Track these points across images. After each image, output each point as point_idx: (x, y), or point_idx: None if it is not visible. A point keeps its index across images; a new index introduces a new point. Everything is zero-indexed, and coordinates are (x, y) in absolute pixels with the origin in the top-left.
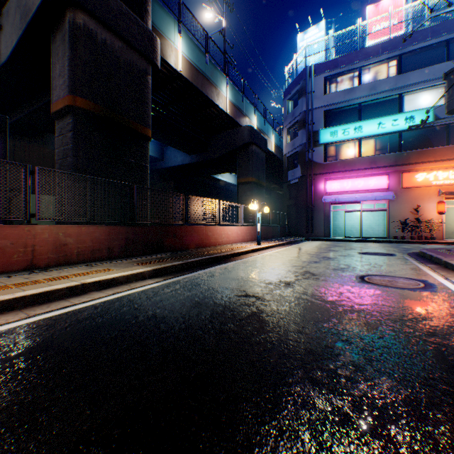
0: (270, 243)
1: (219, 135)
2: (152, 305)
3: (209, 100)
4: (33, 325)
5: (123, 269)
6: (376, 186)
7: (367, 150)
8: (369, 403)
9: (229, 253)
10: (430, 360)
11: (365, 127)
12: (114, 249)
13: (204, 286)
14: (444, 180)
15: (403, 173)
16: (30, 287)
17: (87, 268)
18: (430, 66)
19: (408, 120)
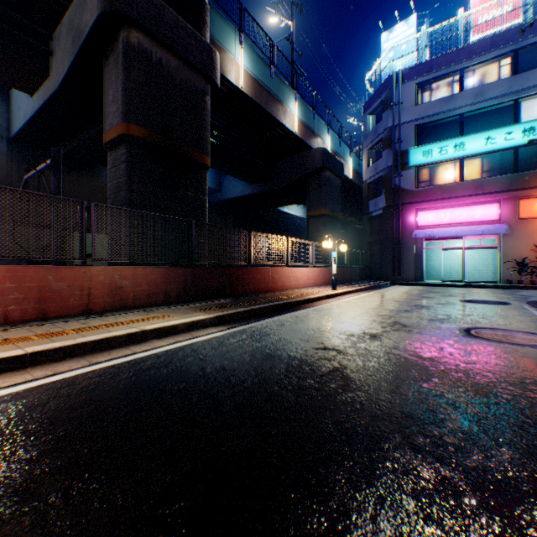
0: (348, 288)
1: (285, 161)
2: (218, 356)
3: (274, 120)
4: (97, 373)
5: (182, 316)
6: (483, 218)
7: (471, 172)
8: (485, 476)
9: (300, 299)
10: None
11: (469, 143)
12: (171, 293)
13: (274, 336)
14: None
15: (521, 200)
16: (90, 333)
17: (144, 314)
18: None
19: (527, 133)
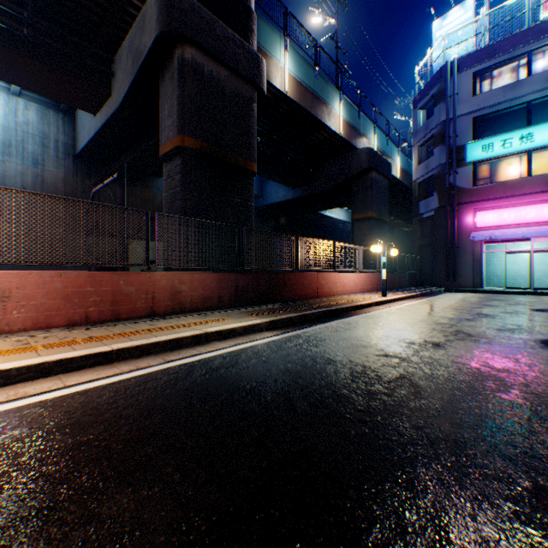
0: (398, 294)
1: (329, 163)
2: (280, 359)
3: (319, 122)
4: (173, 369)
5: (238, 320)
6: None
7: (542, 166)
8: None
9: (349, 305)
10: None
11: (538, 134)
12: (224, 298)
13: (331, 342)
14: None
15: None
16: (160, 333)
17: (201, 317)
18: None
19: None
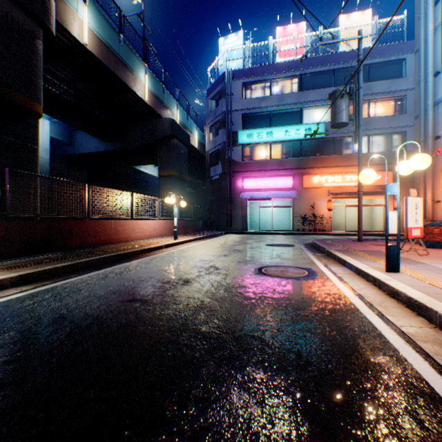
0: (189, 237)
1: (139, 125)
2: None
3: (124, 84)
4: None
5: None
6: (284, 186)
7: (277, 154)
8: (209, 438)
9: (138, 250)
10: (291, 357)
11: (275, 133)
12: None
13: (86, 292)
14: (332, 183)
15: (304, 175)
16: None
17: None
18: (323, 88)
19: (308, 131)
